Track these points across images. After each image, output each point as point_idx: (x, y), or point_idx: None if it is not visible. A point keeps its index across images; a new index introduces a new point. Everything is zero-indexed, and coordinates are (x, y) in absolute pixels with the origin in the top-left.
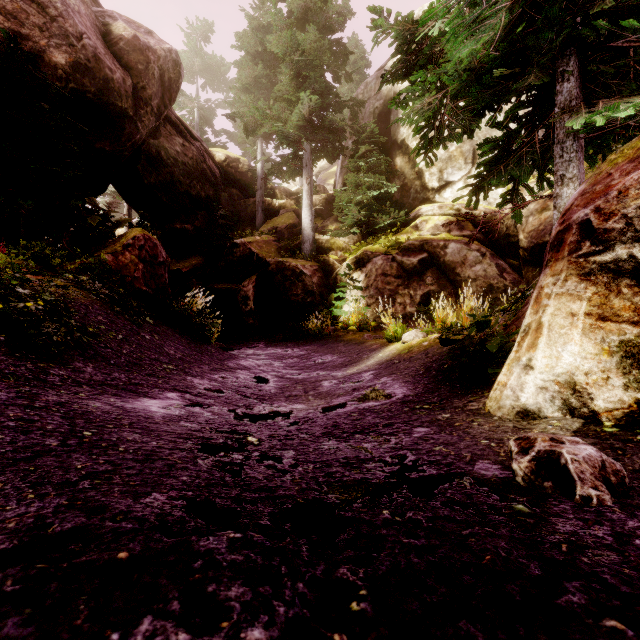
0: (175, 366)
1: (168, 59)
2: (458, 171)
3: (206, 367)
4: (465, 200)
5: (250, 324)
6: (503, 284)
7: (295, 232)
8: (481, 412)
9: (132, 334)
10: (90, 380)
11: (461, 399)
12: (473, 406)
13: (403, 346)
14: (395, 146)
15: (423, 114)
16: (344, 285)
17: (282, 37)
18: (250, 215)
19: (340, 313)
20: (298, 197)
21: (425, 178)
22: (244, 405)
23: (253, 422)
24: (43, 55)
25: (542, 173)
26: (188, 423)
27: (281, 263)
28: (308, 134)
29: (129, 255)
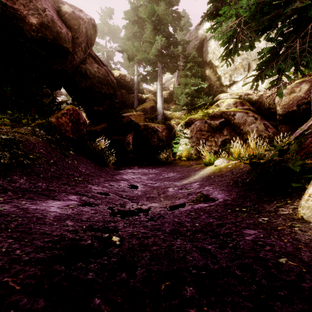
0: (82, 178)
1: (90, 23)
2: (240, 75)
3: (102, 179)
4: (244, 91)
5: (130, 157)
6: (268, 134)
7: (153, 110)
8: (294, 217)
9: (60, 160)
10: (17, 188)
11: (270, 204)
12: (284, 211)
13: (215, 168)
14: (205, 64)
15: (227, 34)
16: (179, 136)
17: (147, 8)
18: (131, 103)
19: (177, 151)
20: (155, 93)
21: (222, 80)
22: (120, 204)
23: (123, 218)
24: (25, 19)
25: (299, 66)
26: (72, 221)
27: (146, 125)
28: (160, 59)
29: (64, 118)
